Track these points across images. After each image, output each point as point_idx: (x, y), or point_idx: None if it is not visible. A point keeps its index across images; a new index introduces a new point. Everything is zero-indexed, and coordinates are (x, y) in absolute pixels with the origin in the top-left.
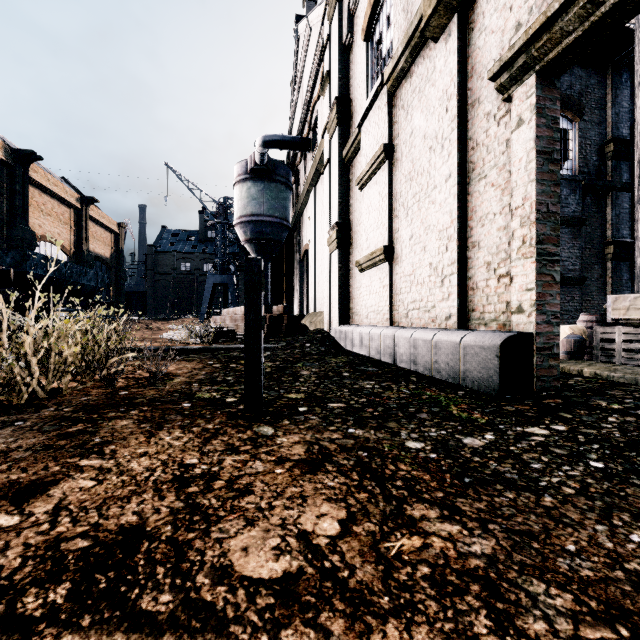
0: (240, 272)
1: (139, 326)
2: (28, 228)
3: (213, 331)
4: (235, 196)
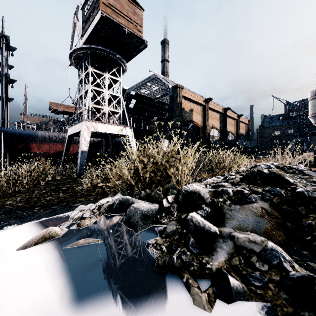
0: (312, 136)
1: (263, 159)
2: (227, 130)
3: (301, 160)
4: (309, 105)
